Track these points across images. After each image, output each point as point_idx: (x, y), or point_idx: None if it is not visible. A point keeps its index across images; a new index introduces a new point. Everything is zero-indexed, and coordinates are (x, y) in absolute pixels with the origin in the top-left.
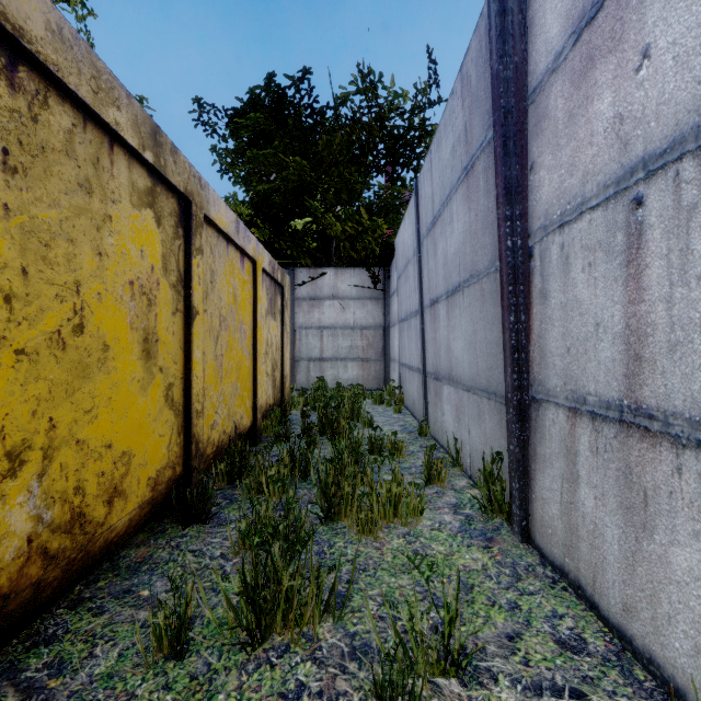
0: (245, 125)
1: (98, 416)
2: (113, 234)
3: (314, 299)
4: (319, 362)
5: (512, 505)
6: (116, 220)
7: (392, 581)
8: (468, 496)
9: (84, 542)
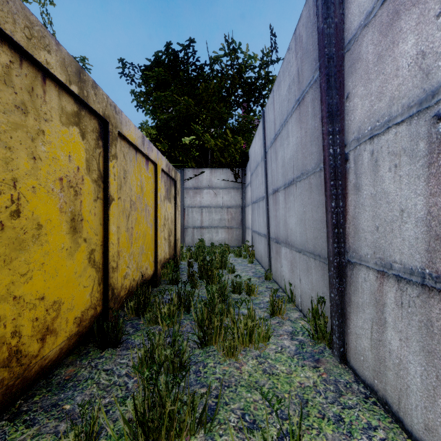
0: (152, 76)
1: (32, 277)
2: (45, 144)
3: (197, 188)
4: (200, 229)
5: (332, 336)
6: (48, 134)
7: (248, 396)
8: (300, 325)
9: (21, 371)
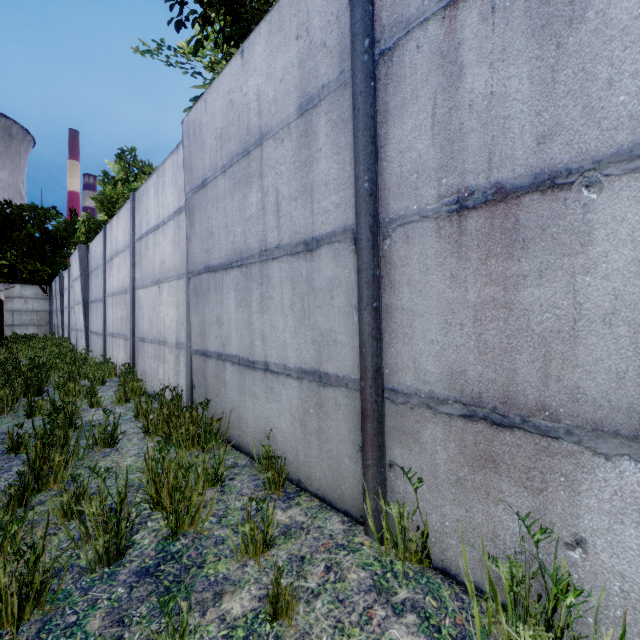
0: None
1: None
2: None
3: (9, 298)
4: (11, 326)
5: None
6: None
7: None
8: None
9: None
